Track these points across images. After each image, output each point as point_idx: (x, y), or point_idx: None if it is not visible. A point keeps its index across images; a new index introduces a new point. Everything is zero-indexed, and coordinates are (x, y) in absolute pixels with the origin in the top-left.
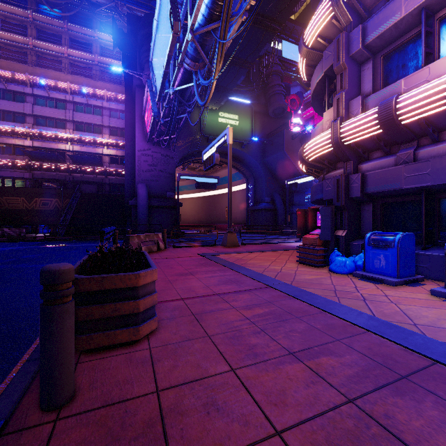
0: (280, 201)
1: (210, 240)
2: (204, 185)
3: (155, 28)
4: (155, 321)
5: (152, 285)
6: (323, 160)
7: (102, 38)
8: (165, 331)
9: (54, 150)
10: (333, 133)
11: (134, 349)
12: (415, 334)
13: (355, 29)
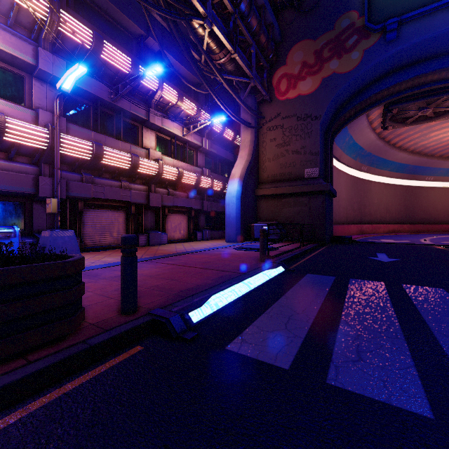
0: None
1: None
2: None
3: None
4: None
5: None
6: None
7: None
8: None
9: None
10: None
11: None
12: None
13: None
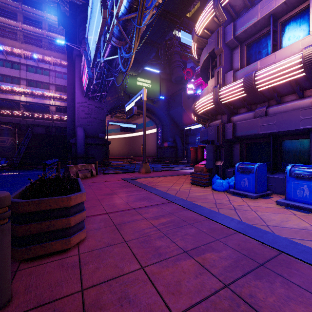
0: (179, 141)
1: (130, 168)
2: (126, 129)
3: (90, 14)
4: (84, 232)
5: (81, 205)
6: (208, 113)
7: (49, 18)
8: (92, 239)
9: (10, 100)
10: (214, 95)
11: (66, 255)
12: (268, 232)
13: (228, 25)
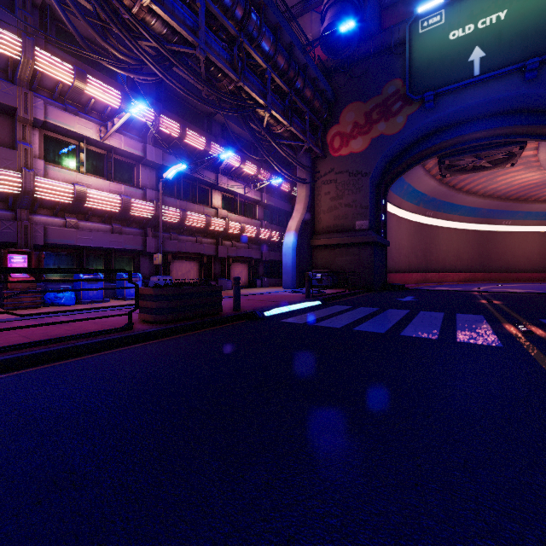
0: None
1: None
2: None
3: None
4: None
5: None
6: None
7: None
8: None
9: None
10: (27, 181)
11: None
12: None
13: (38, 99)
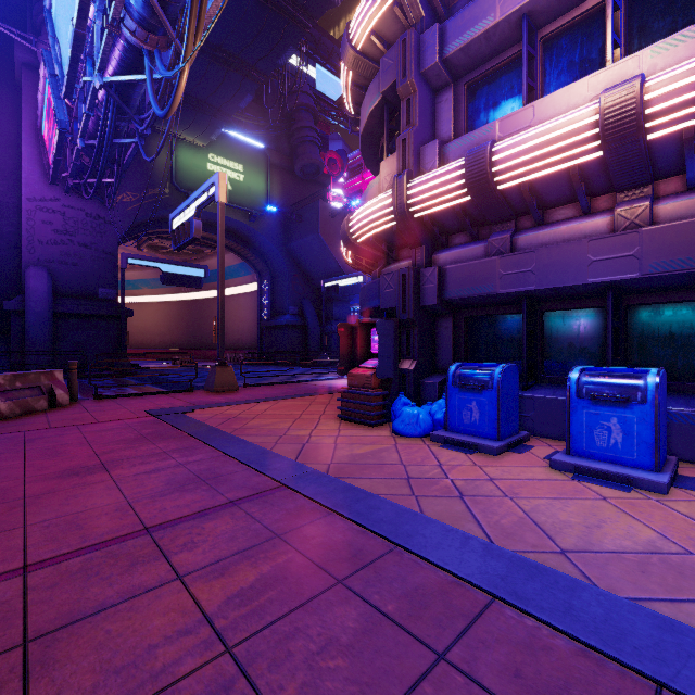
0: (313, 313)
1: (182, 381)
2: (179, 279)
3: None
4: None
5: None
6: (380, 243)
7: None
8: None
9: None
10: (397, 196)
11: None
12: (579, 585)
13: (429, 29)
